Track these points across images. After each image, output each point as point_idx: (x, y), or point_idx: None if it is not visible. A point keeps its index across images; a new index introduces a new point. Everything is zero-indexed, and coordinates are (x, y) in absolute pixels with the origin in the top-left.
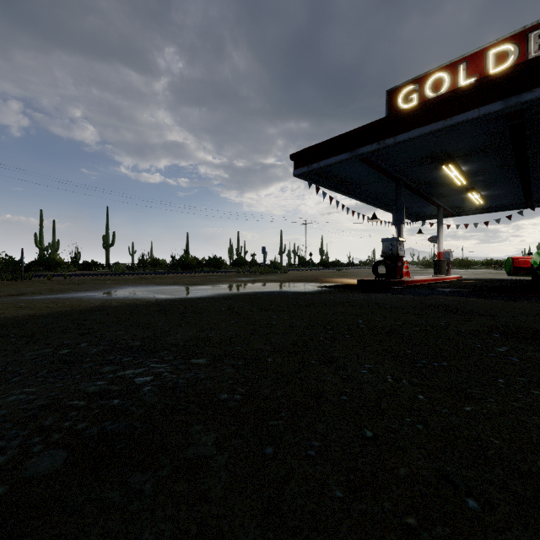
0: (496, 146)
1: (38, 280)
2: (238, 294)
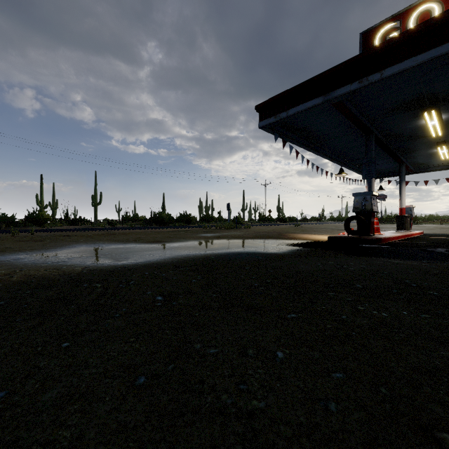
0: None
1: (1, 236)
2: (196, 257)
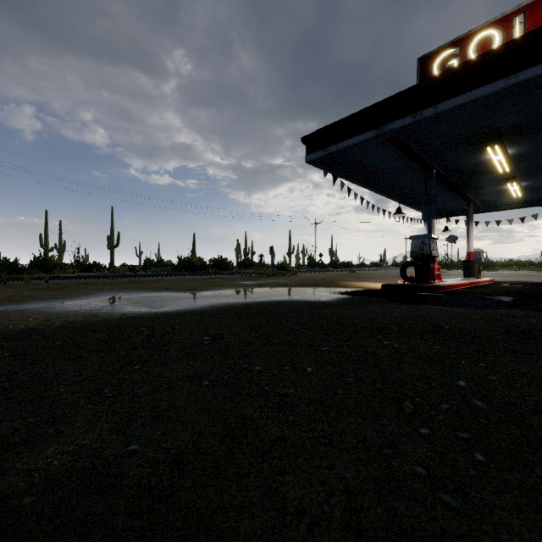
0: None
1: (12, 284)
2: (237, 304)
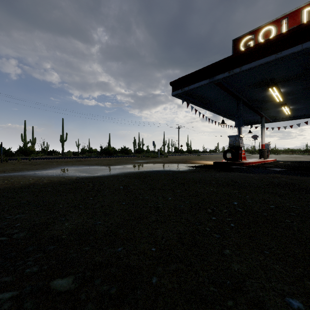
0: (307, 74)
1: (11, 162)
2: (135, 172)
